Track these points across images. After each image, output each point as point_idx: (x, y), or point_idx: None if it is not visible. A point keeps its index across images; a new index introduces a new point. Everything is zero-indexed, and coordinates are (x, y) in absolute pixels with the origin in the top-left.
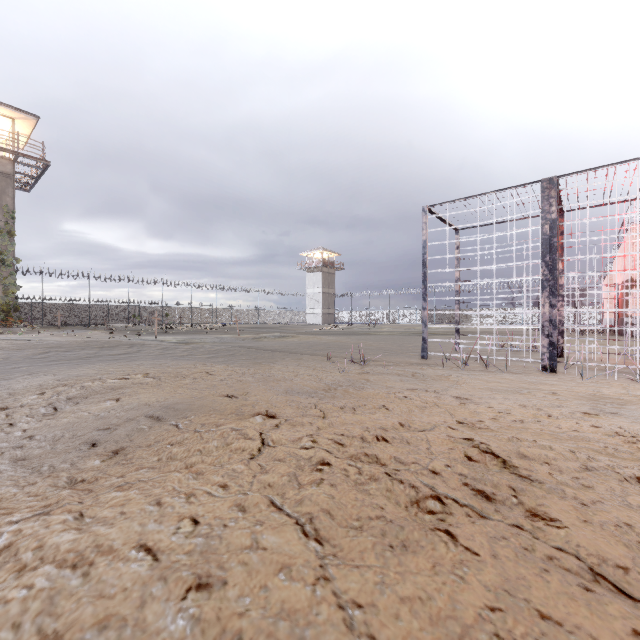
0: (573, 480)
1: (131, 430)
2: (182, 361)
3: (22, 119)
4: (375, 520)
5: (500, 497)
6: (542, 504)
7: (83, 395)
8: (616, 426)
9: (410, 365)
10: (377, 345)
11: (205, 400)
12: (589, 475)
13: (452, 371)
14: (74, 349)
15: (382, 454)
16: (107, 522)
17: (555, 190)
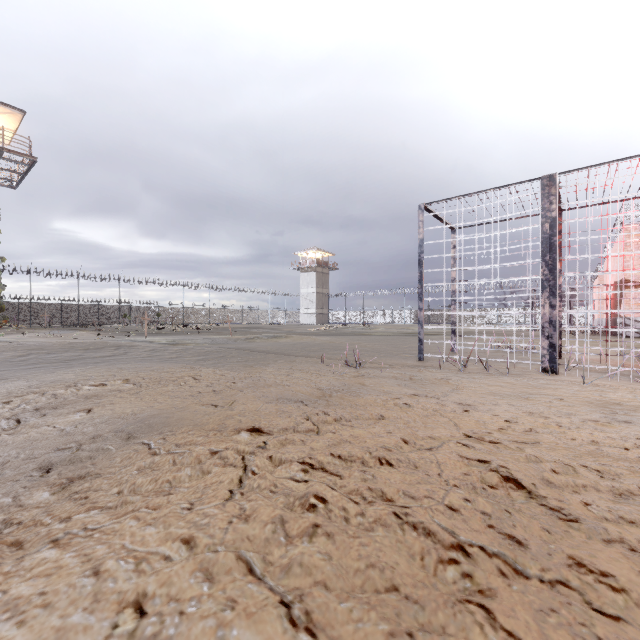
0: (611, 513)
1: (96, 450)
2: (169, 364)
3: (7, 114)
4: (385, 590)
5: (534, 543)
6: (586, 552)
7: (52, 405)
8: (633, 437)
9: (407, 367)
10: (372, 346)
11: (186, 411)
12: (627, 505)
13: (451, 374)
14: (57, 351)
15: (388, 486)
16: (17, 610)
17: (555, 187)
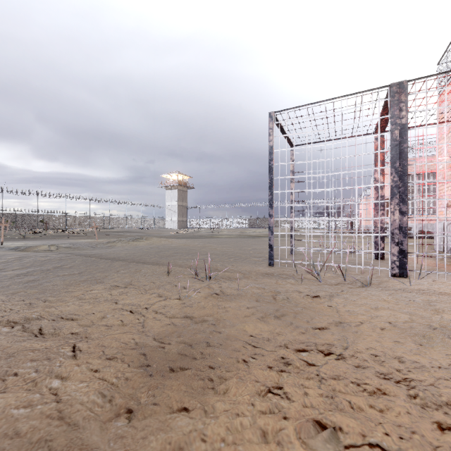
0: None
1: None
2: None
3: None
4: None
5: None
6: None
7: None
8: None
9: (262, 278)
10: (221, 249)
11: None
12: None
13: (314, 288)
14: None
15: None
16: None
17: (405, 94)
